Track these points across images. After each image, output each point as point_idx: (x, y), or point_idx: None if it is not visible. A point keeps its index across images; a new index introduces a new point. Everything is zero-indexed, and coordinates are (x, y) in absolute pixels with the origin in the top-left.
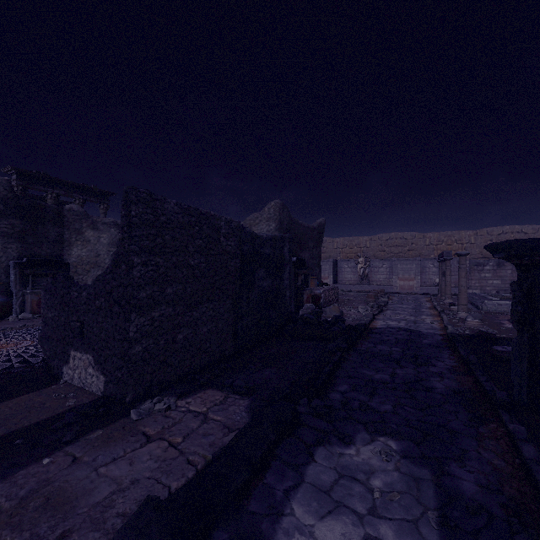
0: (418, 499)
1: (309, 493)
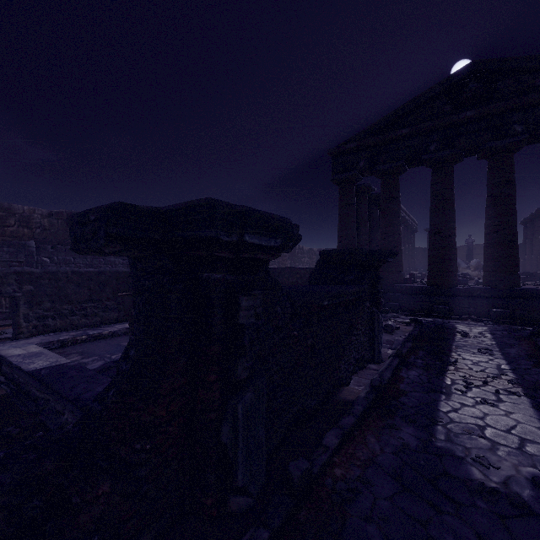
0: (448, 431)
1: (538, 438)
